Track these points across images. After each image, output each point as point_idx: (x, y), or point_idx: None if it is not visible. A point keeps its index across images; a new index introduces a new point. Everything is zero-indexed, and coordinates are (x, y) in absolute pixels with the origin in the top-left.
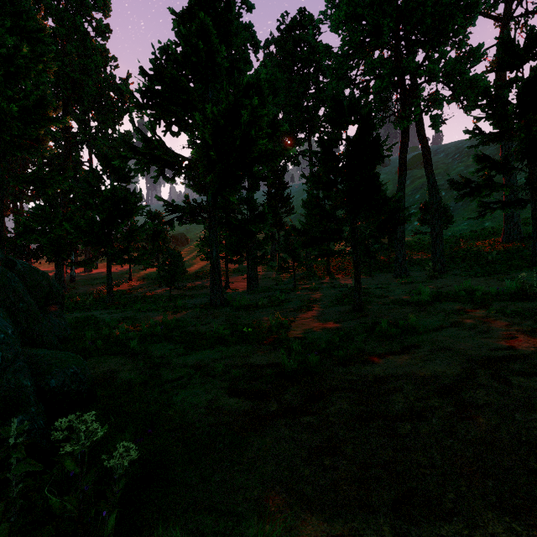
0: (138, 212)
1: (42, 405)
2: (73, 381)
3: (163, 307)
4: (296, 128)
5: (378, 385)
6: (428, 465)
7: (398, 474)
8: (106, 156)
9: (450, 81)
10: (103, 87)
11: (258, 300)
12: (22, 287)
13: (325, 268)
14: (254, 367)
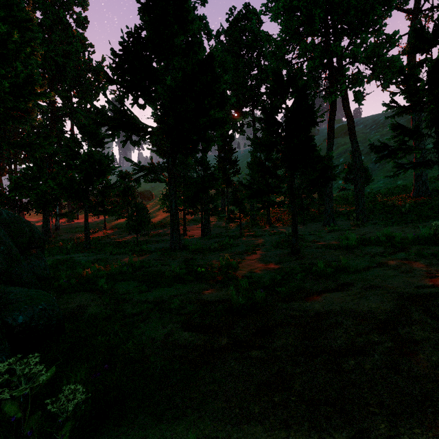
0: (111, 172)
1: (7, 341)
2: (41, 317)
3: (130, 251)
4: (242, 103)
5: (319, 320)
6: (376, 403)
7: (348, 413)
8: (84, 125)
9: (371, 62)
10: (82, 69)
11: (211, 245)
12: (3, 232)
13: (265, 218)
14: (206, 302)
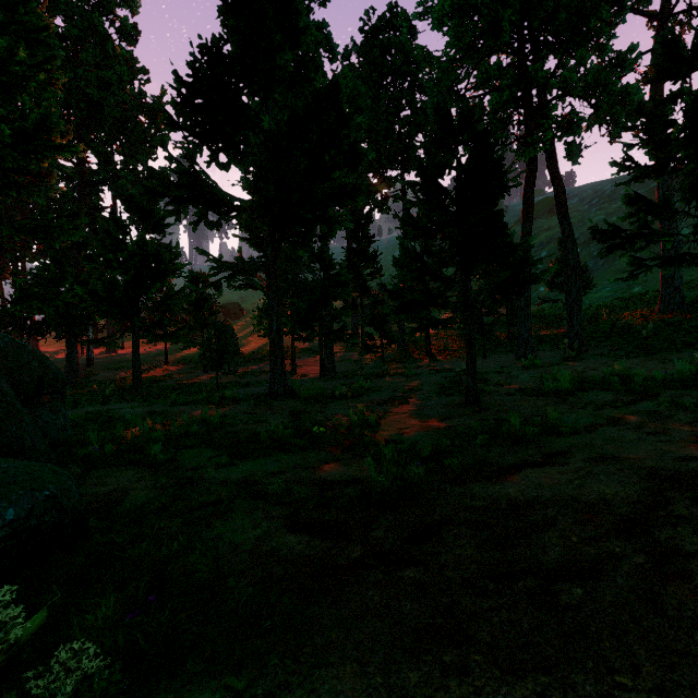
0: (175, 273)
1: None
2: (47, 509)
3: (206, 399)
4: (385, 162)
5: (518, 516)
6: (626, 668)
7: (577, 687)
8: (133, 197)
9: (593, 96)
10: (130, 108)
11: (335, 389)
12: None
13: (423, 347)
14: (327, 484)
